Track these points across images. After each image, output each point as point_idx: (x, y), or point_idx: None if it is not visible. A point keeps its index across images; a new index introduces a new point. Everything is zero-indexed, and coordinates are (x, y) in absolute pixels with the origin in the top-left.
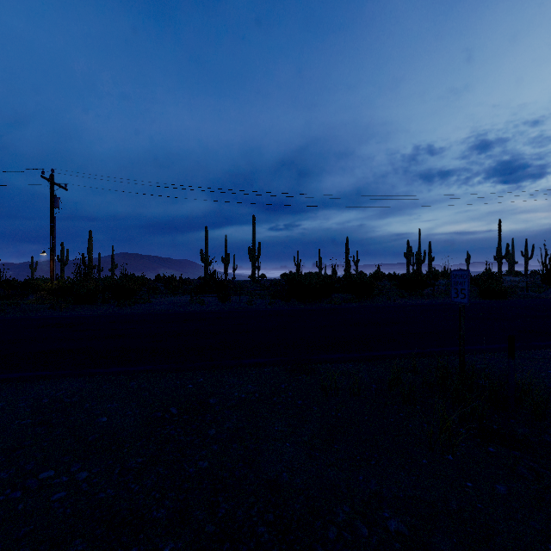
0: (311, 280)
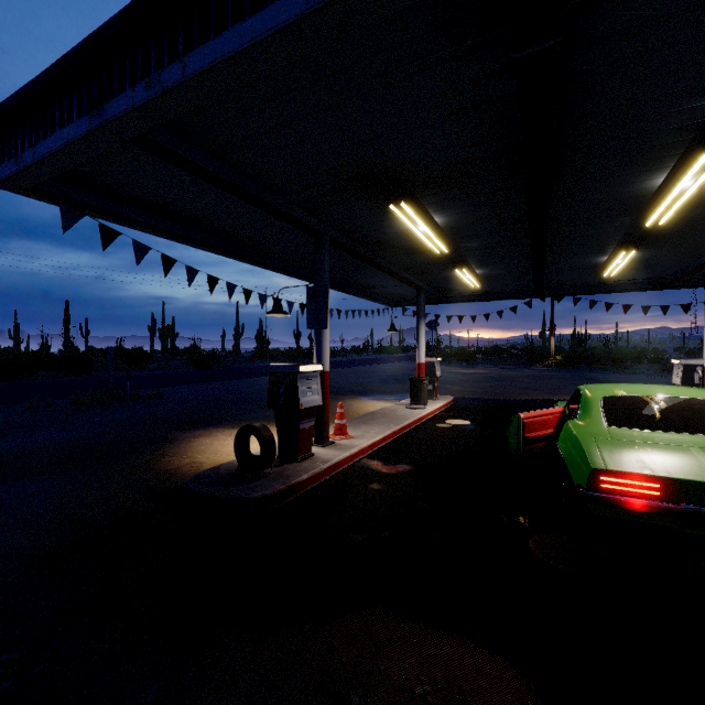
0: (7, 355)
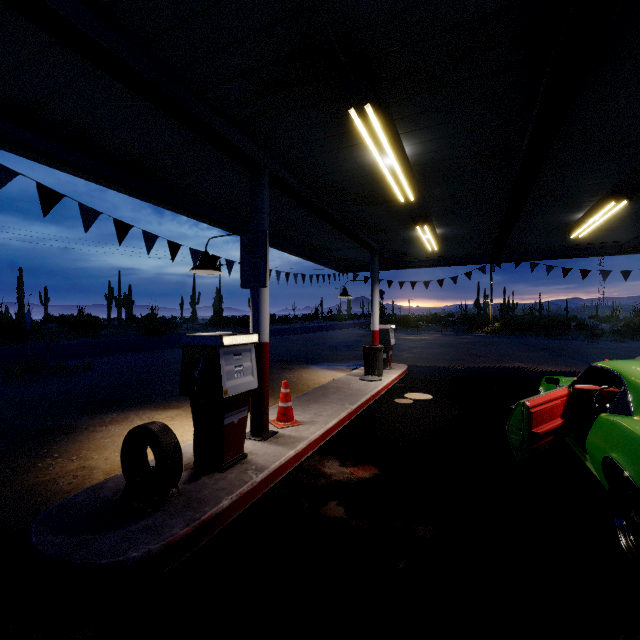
0: None
